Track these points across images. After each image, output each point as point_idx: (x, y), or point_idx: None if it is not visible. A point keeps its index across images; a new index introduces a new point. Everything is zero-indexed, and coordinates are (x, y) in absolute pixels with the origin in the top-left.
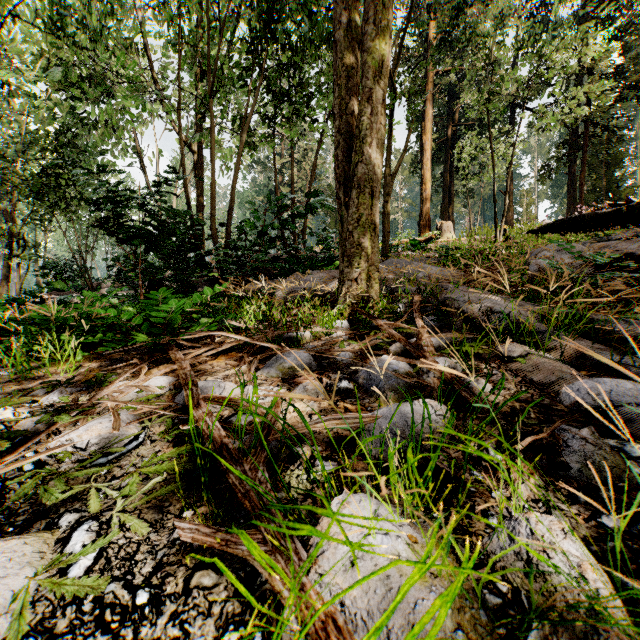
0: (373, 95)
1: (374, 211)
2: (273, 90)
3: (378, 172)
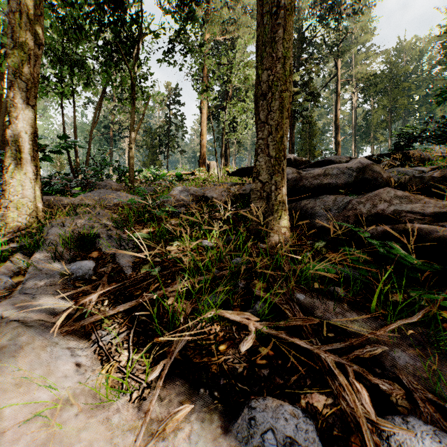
0: (16, 85)
1: (25, 162)
2: (50, 56)
3: (26, 136)
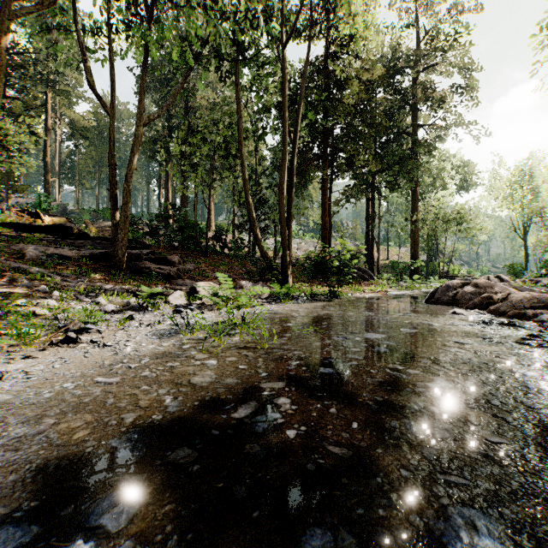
0: None
1: None
2: None
3: None
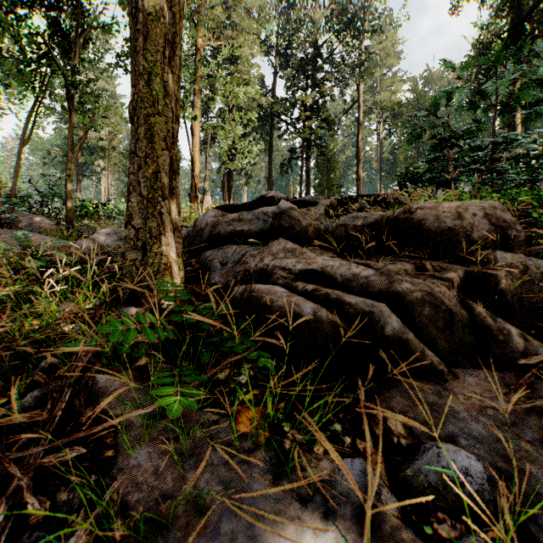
0: None
1: None
2: None
3: None
